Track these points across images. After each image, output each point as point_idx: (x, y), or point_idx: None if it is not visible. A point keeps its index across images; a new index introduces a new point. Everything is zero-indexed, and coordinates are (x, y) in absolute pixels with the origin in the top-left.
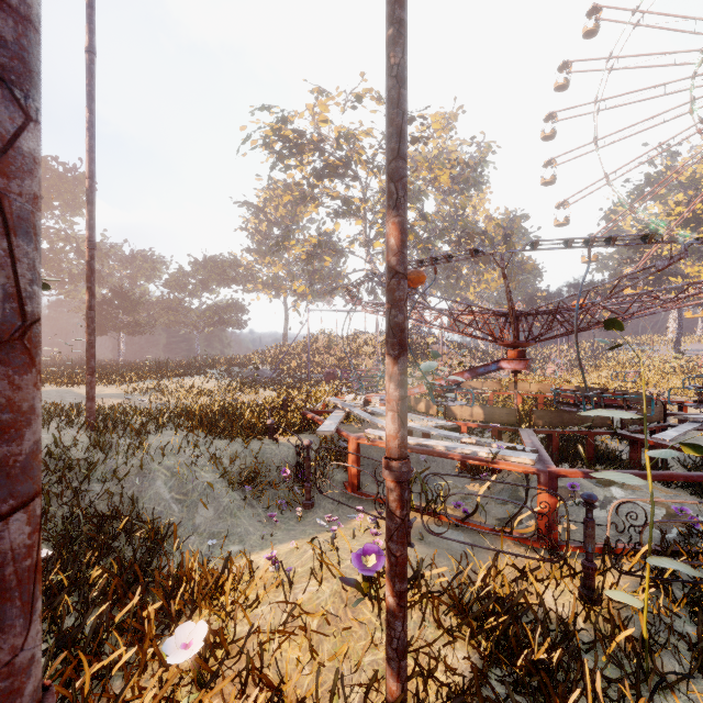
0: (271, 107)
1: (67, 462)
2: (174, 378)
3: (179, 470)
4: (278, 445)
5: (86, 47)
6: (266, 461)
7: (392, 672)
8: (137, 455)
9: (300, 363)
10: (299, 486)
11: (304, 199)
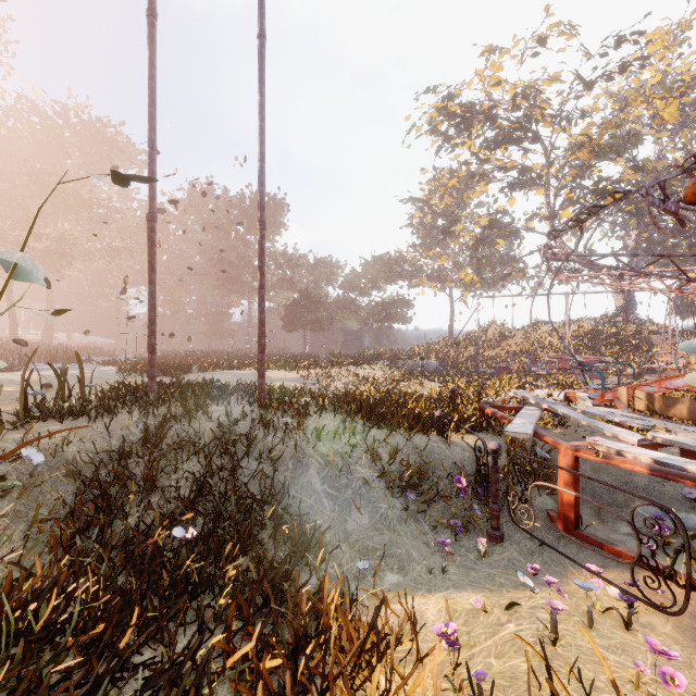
0: (436, 86)
1: (229, 435)
2: (343, 367)
3: (333, 459)
4: (448, 444)
5: (257, 33)
6: (433, 463)
7: None
8: (295, 436)
9: (467, 356)
10: (478, 503)
11: (472, 178)
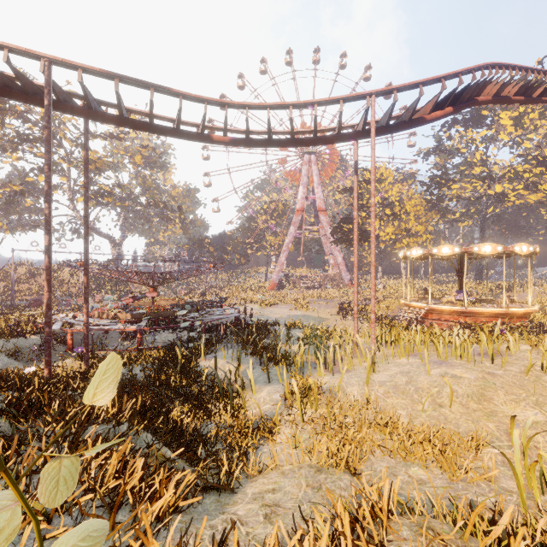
0: None
1: None
2: None
3: None
4: (27, 339)
5: None
6: (21, 346)
7: (85, 365)
8: None
9: None
10: (42, 353)
11: (5, 151)
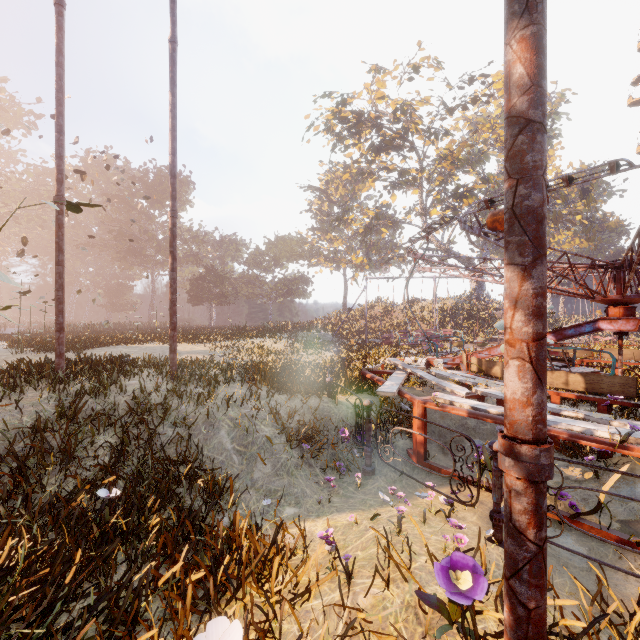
0: (332, 92)
1: (146, 406)
2: (249, 339)
3: (241, 422)
4: (336, 403)
5: (169, 38)
6: (324, 419)
7: None
8: (206, 404)
9: (358, 328)
10: (358, 448)
11: (362, 175)
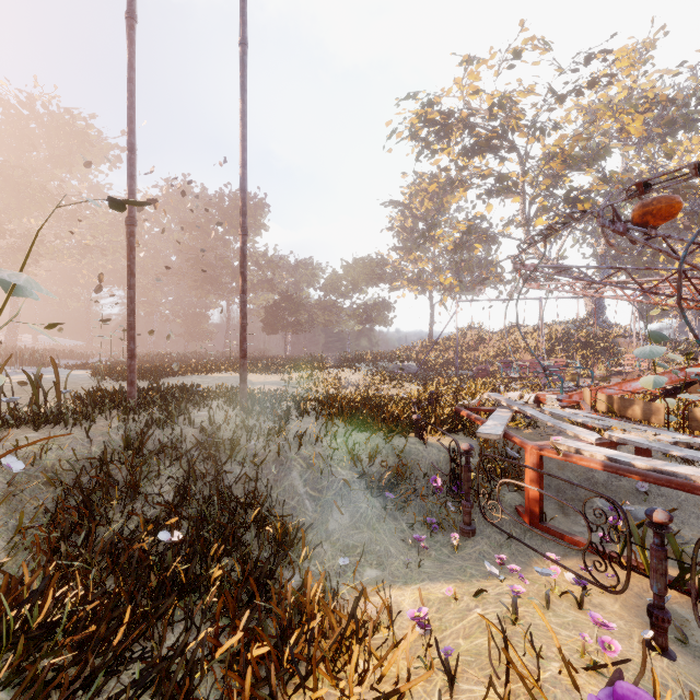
0: (417, 93)
1: (212, 441)
2: (325, 370)
3: (315, 462)
4: (425, 445)
5: (239, 41)
6: (411, 464)
7: None
8: (277, 440)
9: (447, 359)
10: (453, 501)
11: (452, 184)
